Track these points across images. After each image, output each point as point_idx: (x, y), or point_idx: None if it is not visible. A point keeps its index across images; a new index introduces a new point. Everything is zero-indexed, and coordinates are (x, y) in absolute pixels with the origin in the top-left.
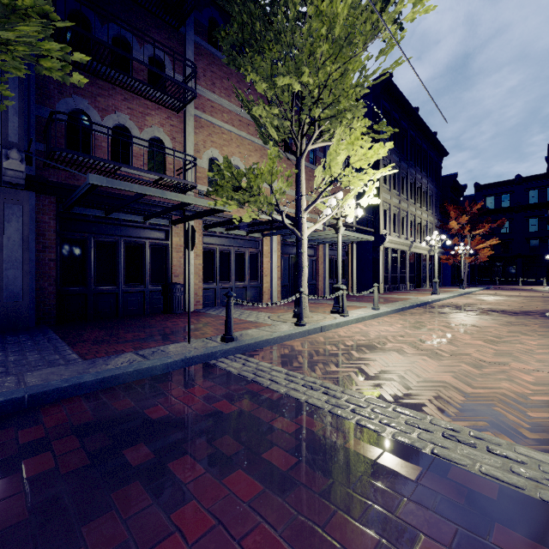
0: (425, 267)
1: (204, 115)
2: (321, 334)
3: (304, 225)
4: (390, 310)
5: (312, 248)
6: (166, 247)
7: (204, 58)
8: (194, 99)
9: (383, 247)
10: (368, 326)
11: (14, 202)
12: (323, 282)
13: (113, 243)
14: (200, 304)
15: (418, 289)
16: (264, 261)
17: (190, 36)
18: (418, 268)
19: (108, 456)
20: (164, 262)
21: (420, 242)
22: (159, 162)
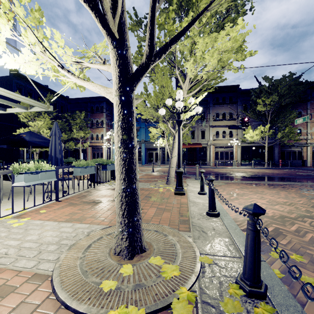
0: None
1: (312, 119)
2: None
3: None
4: None
5: None
6: (301, 152)
7: (312, 105)
8: (310, 120)
9: None
10: None
11: (276, 147)
12: None
13: (289, 152)
14: (311, 165)
15: None
16: None
17: (308, 102)
18: None
19: (310, 170)
20: (300, 155)
21: None
22: (299, 133)
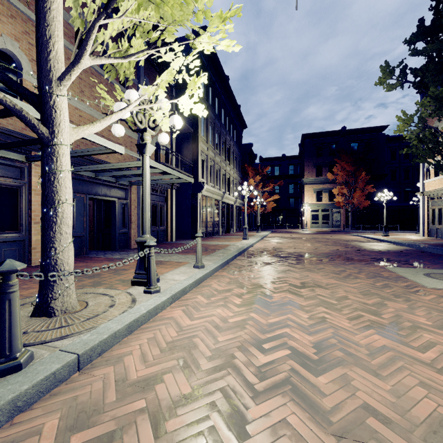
0: (232, 215)
1: None
2: (71, 384)
3: (61, 113)
4: (216, 266)
5: (123, 189)
6: None
7: None
8: None
9: (201, 195)
10: (192, 311)
11: None
12: (138, 230)
13: None
14: None
15: (228, 234)
16: (33, 199)
17: None
18: (227, 215)
19: None
20: None
21: (229, 194)
22: None
